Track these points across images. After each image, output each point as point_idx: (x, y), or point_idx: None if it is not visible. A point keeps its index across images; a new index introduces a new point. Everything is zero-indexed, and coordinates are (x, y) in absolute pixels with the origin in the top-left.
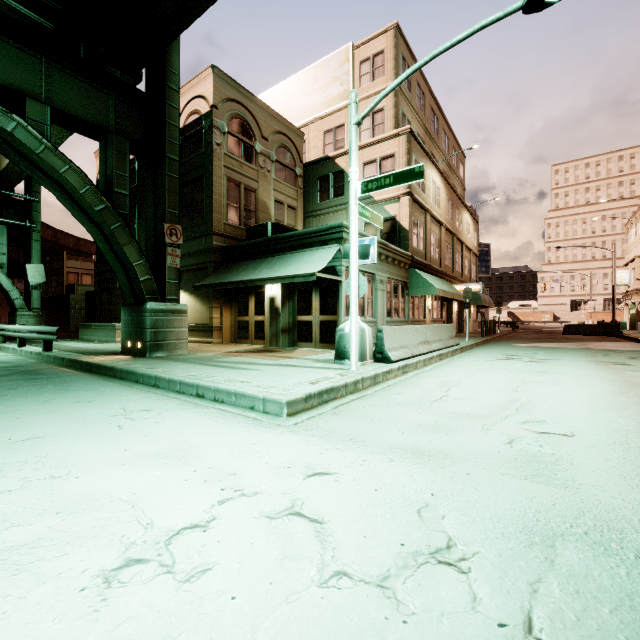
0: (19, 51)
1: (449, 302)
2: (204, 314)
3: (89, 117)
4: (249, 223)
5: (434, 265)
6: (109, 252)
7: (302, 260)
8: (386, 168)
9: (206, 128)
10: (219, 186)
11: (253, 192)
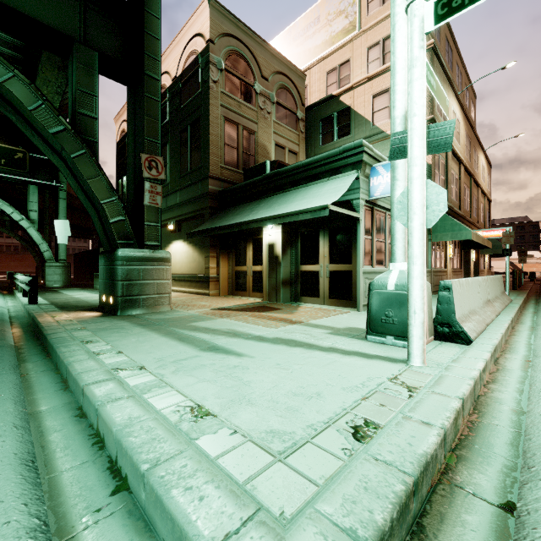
0: None
1: (466, 250)
2: (201, 264)
3: (50, 24)
4: (248, 167)
5: (455, 207)
6: (78, 189)
7: (307, 195)
8: None
9: (202, 66)
10: (215, 126)
11: (252, 134)
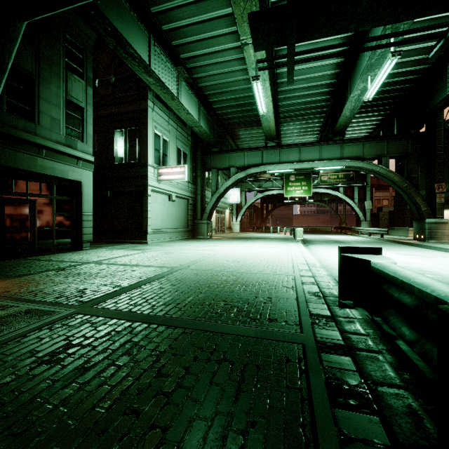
0: (379, 143)
1: None
2: None
3: (400, 152)
4: None
5: None
6: (408, 200)
7: None
8: None
9: None
10: None
11: None
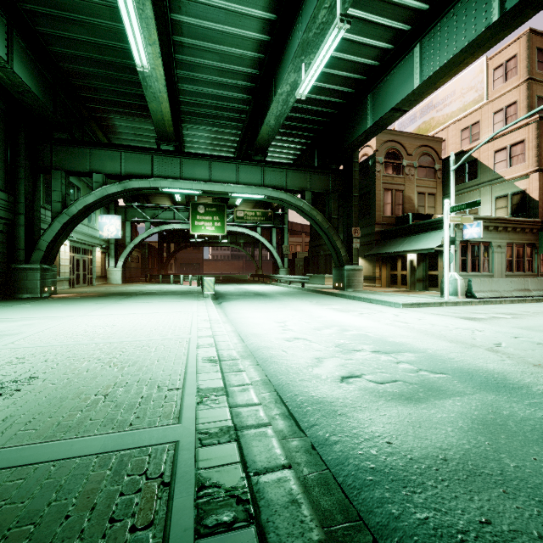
0: (302, 174)
1: None
2: (370, 270)
3: (322, 188)
4: (398, 213)
5: None
6: (329, 244)
7: (429, 239)
8: (515, 152)
9: (371, 164)
10: (379, 195)
11: (401, 192)
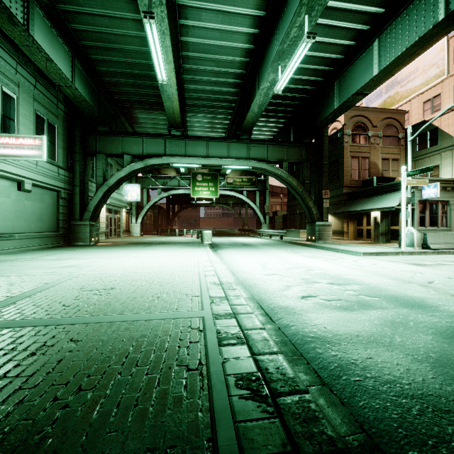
0: (280, 147)
1: None
2: (339, 225)
3: (297, 159)
4: (364, 176)
5: None
6: (303, 204)
7: (390, 198)
8: None
9: (340, 136)
10: (346, 162)
11: (367, 159)
